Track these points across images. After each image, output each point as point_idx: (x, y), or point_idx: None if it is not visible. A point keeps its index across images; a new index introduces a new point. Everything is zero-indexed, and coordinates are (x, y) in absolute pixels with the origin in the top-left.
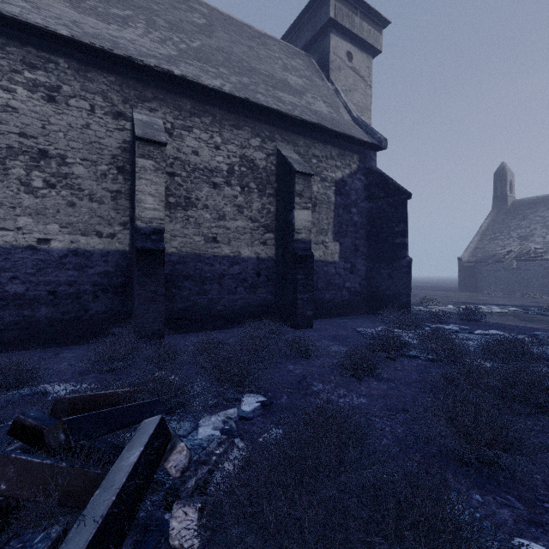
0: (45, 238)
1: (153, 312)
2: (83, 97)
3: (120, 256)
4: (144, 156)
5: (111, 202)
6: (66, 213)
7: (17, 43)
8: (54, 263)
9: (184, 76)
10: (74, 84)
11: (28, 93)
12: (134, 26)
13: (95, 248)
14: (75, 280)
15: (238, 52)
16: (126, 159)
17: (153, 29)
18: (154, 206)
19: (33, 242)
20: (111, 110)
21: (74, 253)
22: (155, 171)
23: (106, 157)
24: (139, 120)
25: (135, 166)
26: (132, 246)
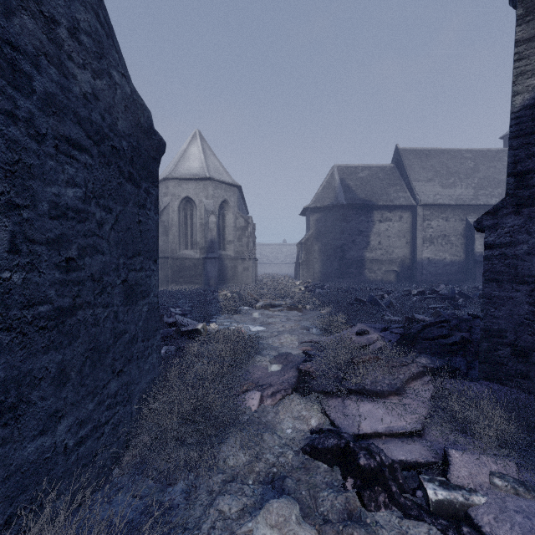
0: (445, 258)
1: (481, 278)
2: (453, 217)
3: (462, 262)
4: (477, 234)
5: (460, 246)
6: (449, 251)
7: (439, 208)
8: (447, 265)
9: (484, 204)
10: (451, 215)
11: (441, 220)
12: (457, 185)
13: (456, 260)
14: (451, 269)
15: (491, 174)
16: (464, 233)
17: (462, 182)
18: (480, 248)
19: (442, 259)
20: (460, 219)
21: (451, 262)
22: (480, 238)
23: (459, 233)
24: (471, 222)
25: (475, 237)
26: (466, 259)
